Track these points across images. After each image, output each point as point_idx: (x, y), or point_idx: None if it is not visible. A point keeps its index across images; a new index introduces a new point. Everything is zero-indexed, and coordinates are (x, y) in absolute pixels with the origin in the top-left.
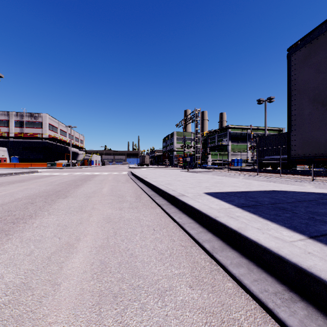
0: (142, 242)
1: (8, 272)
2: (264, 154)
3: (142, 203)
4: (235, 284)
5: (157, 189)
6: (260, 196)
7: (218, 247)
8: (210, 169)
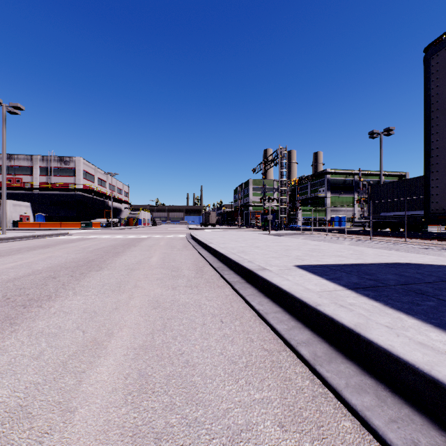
0: (204, 341)
1: (2, 385)
2: (380, 209)
3: (205, 280)
4: (356, 425)
5: (226, 260)
6: (380, 272)
7: (322, 354)
8: (300, 231)
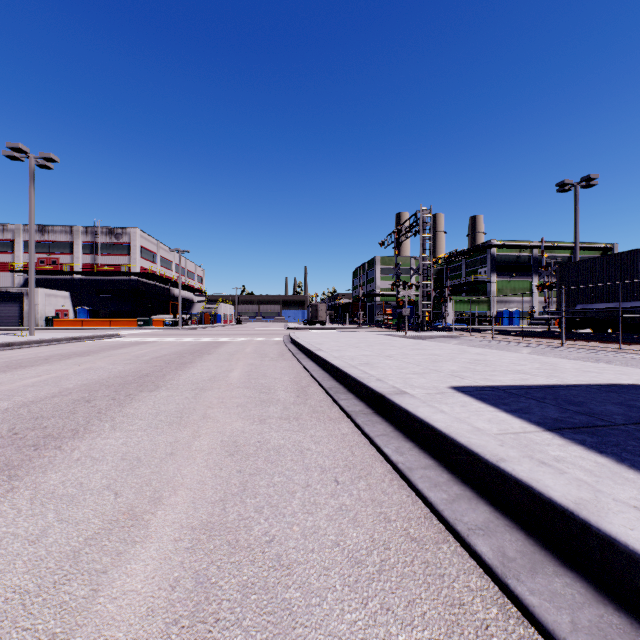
0: (307, 518)
1: None
2: (576, 299)
3: (309, 408)
4: None
5: (343, 376)
6: (593, 399)
7: (517, 554)
8: (452, 333)
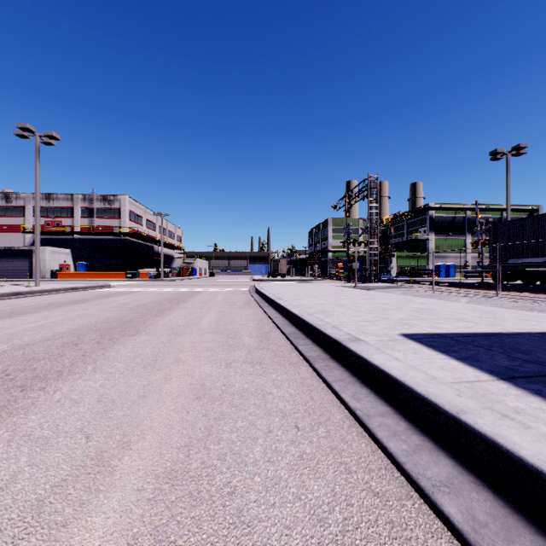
0: (269, 468)
1: None
2: (508, 254)
3: (271, 352)
4: None
5: (301, 323)
6: (539, 347)
7: (488, 517)
8: (396, 284)
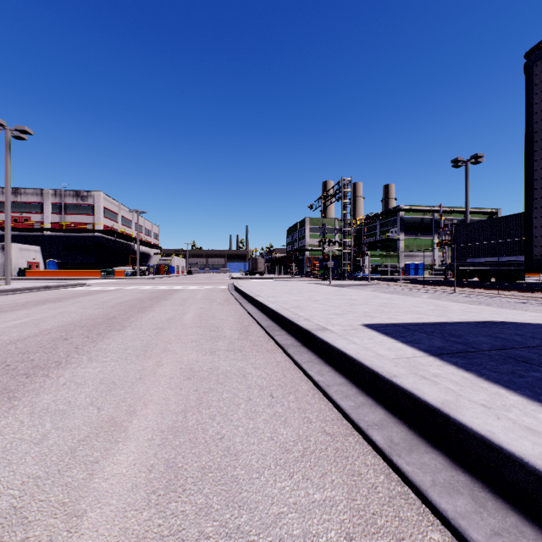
0: (249, 422)
1: None
2: (466, 254)
3: (250, 342)
4: (448, 537)
5: (278, 317)
6: (470, 333)
7: (400, 440)
8: (368, 282)
